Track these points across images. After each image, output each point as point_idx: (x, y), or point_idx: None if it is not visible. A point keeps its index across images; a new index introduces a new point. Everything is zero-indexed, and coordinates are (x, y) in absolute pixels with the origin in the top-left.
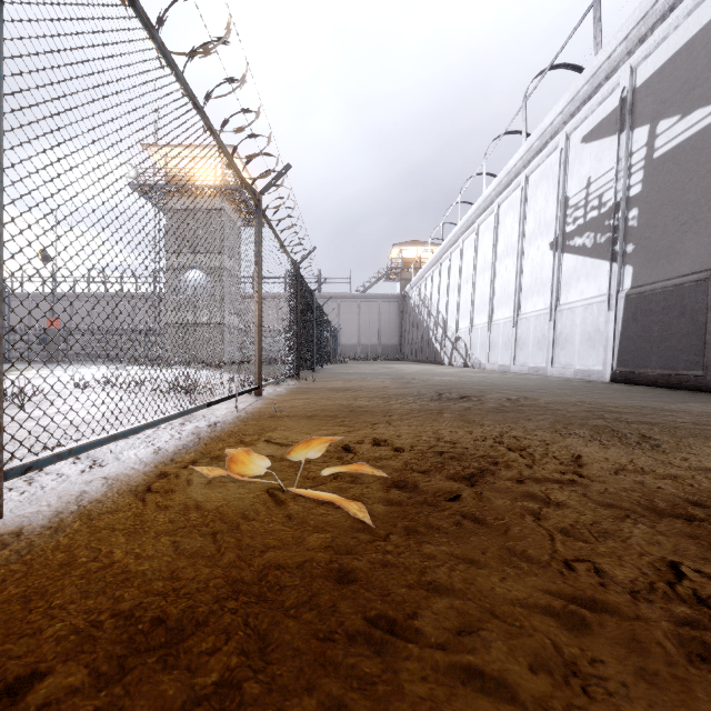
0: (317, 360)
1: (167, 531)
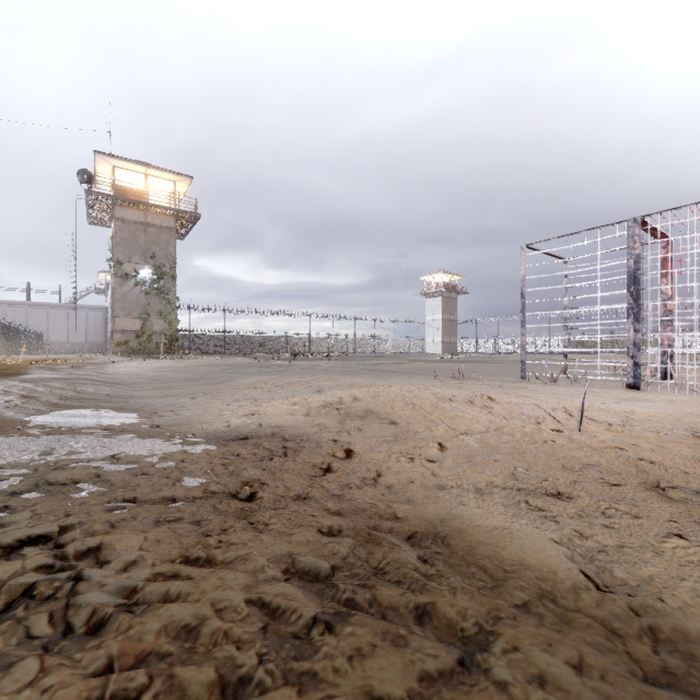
0: (13, 352)
1: None
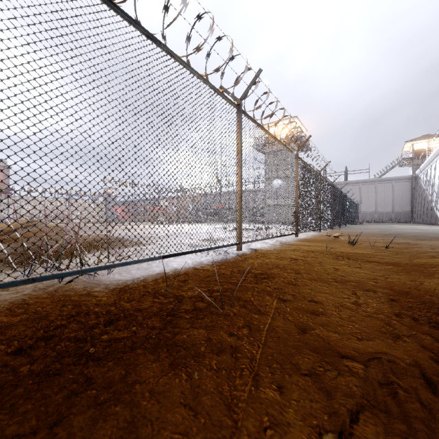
0: (342, 222)
1: (318, 239)
